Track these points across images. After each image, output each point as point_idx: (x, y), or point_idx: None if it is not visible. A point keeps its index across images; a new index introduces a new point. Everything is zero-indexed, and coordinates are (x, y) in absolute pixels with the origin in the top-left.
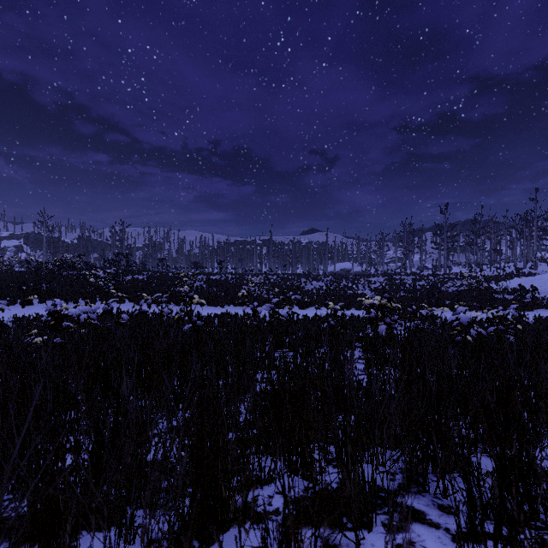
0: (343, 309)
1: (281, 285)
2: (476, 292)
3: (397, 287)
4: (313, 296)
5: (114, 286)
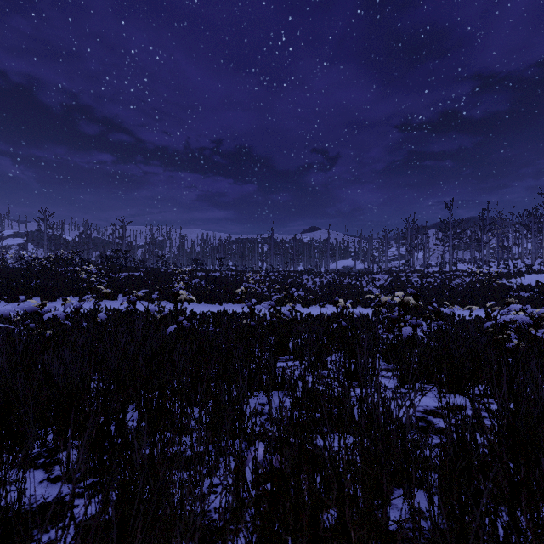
0: (352, 307)
1: (282, 282)
2: (488, 289)
3: (403, 284)
4: (316, 294)
5: (107, 282)
